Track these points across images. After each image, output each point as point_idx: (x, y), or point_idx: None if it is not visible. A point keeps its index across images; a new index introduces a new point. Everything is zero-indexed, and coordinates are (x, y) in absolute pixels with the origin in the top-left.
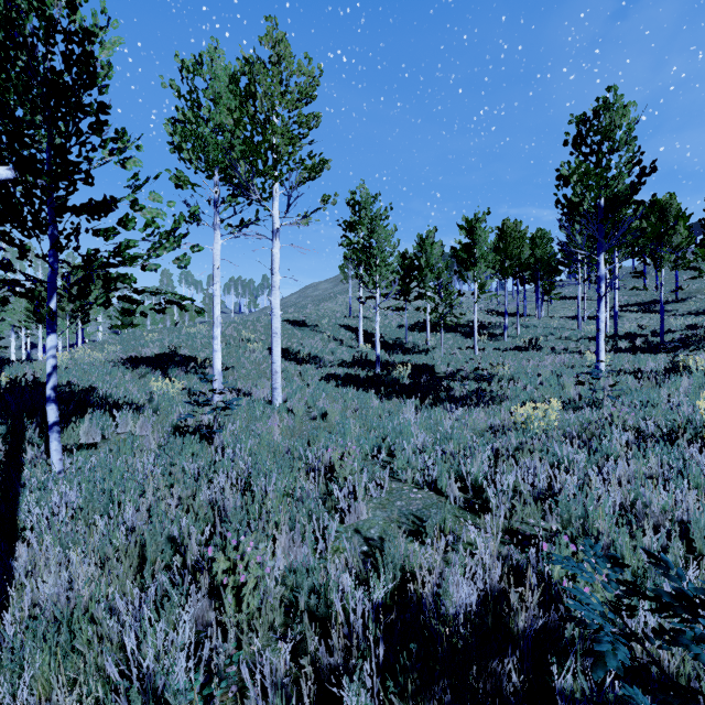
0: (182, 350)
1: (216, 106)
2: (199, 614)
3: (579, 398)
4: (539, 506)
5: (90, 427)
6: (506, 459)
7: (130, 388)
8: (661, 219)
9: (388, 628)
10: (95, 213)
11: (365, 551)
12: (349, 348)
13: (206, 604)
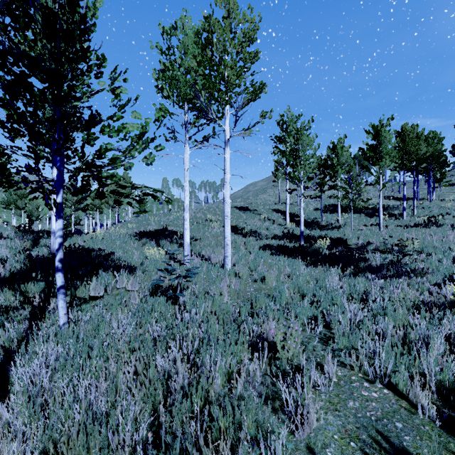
0: (170, 227)
1: (185, 55)
2: None
3: None
4: None
5: (97, 285)
6: None
7: (135, 252)
8: None
9: None
10: (86, 125)
11: None
12: (279, 225)
13: None
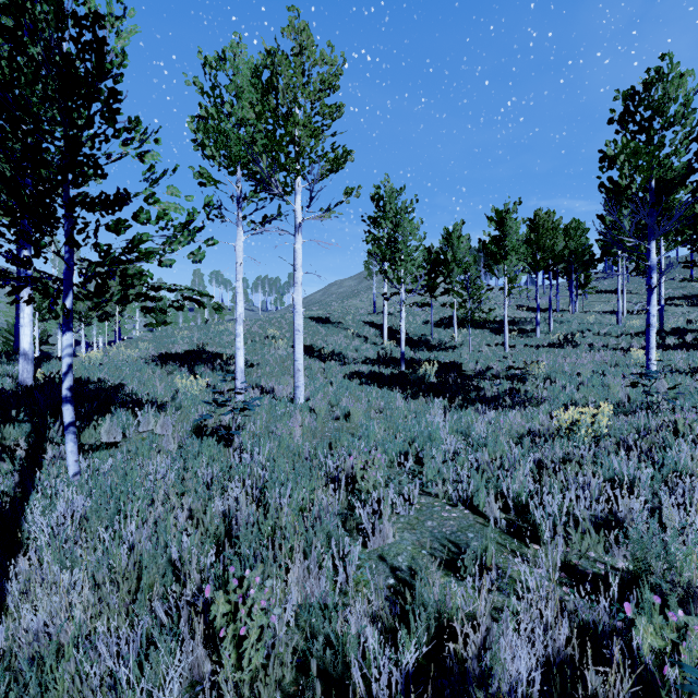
0: (209, 347)
1: (238, 101)
2: (196, 662)
3: (628, 400)
4: (601, 536)
5: (112, 426)
6: (552, 473)
7: (157, 385)
8: None
9: None
10: (109, 207)
11: (391, 585)
12: (373, 345)
13: (203, 652)
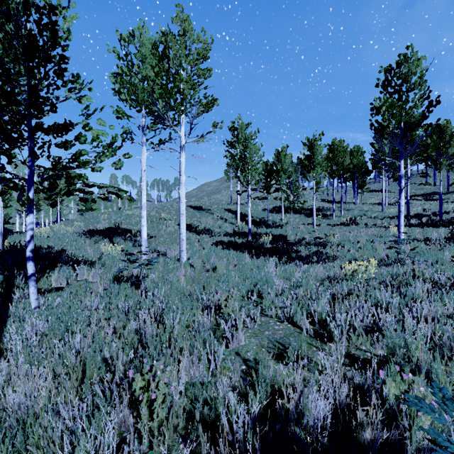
0: (122, 225)
1: (143, 64)
2: (123, 418)
3: (387, 257)
4: (368, 337)
5: (59, 277)
6: (341, 301)
7: (88, 250)
8: (440, 137)
9: (262, 433)
10: (59, 132)
11: (243, 369)
12: (231, 224)
13: (127, 412)
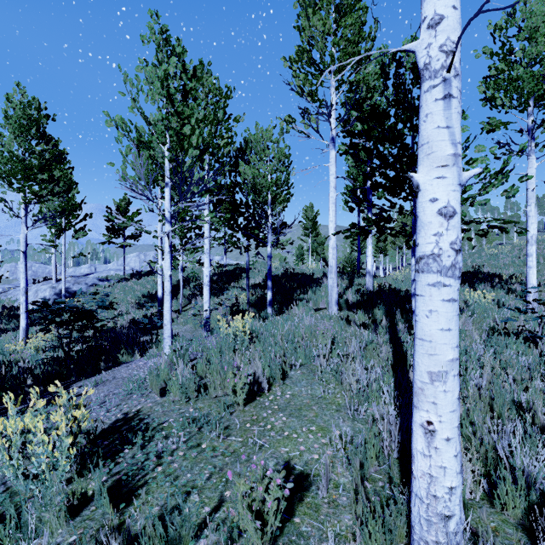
0: (484, 269)
1: (530, 41)
2: None
3: None
4: None
5: None
6: None
7: None
8: None
9: None
10: None
11: None
12: None
13: None
